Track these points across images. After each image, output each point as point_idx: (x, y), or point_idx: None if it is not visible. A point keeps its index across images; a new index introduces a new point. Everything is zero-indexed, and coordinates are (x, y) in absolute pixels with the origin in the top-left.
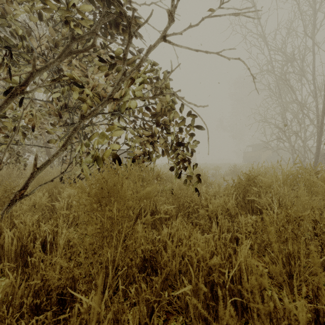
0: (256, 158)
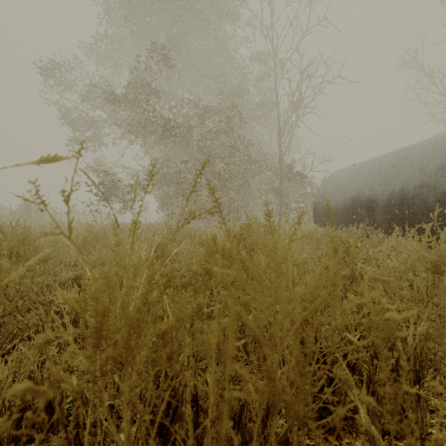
0: None
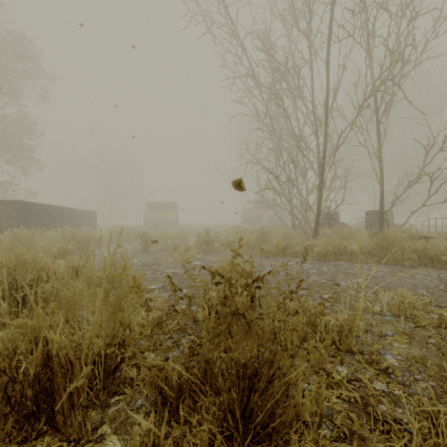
0: (257, 219)
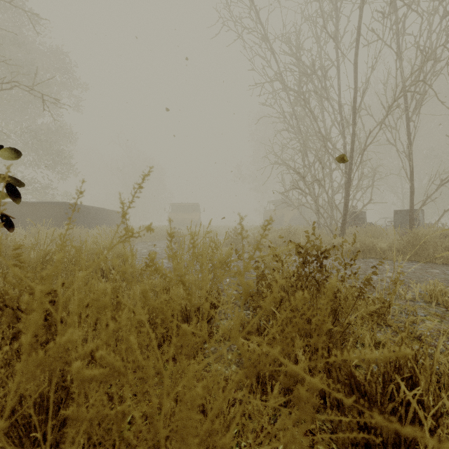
0: (279, 219)
